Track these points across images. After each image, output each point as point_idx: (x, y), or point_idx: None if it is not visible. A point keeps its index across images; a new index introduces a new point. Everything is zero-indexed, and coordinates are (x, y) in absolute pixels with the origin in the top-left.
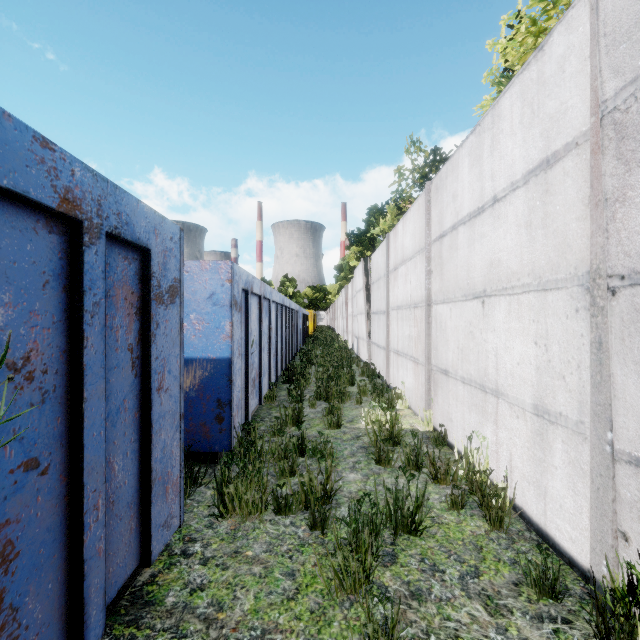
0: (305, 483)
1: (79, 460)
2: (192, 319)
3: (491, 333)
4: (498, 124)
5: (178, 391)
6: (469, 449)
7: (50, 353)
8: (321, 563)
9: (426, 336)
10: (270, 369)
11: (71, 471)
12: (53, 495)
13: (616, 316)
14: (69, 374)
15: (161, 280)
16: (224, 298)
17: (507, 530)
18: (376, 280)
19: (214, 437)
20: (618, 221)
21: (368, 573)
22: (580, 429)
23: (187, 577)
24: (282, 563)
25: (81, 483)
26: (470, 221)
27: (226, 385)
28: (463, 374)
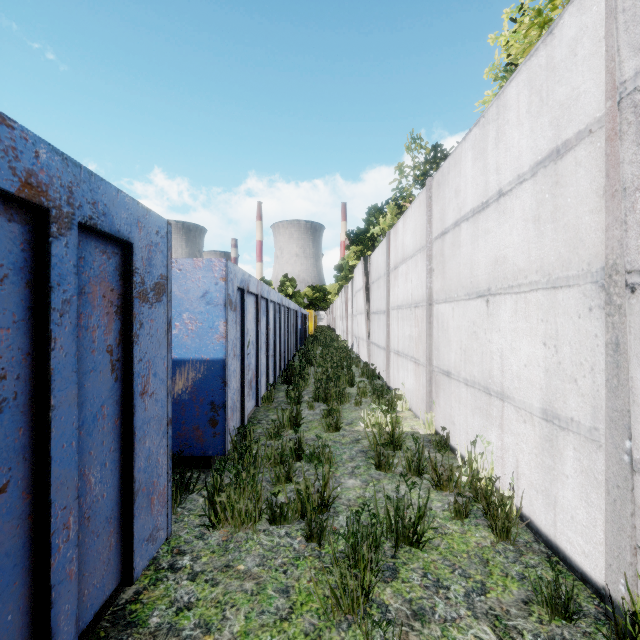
0: (301, 491)
1: (45, 475)
2: (185, 319)
3: (496, 333)
4: (503, 115)
5: (165, 395)
6: (473, 454)
7: (10, 356)
8: (317, 578)
9: (427, 336)
10: (268, 370)
11: (36, 487)
12: (13, 515)
13: (636, 315)
14: (34, 379)
15: (145, 277)
16: (218, 297)
17: (514, 542)
18: (376, 279)
19: (208, 441)
20: (638, 212)
21: (367, 591)
22: (594, 436)
23: (174, 594)
24: (276, 578)
25: (48, 500)
26: (473, 217)
27: (220, 387)
28: (466, 376)
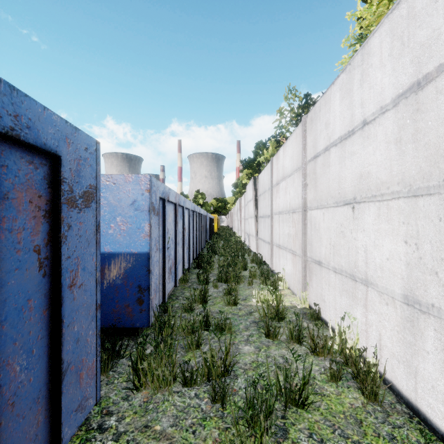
0: (208, 358)
1: None
2: (118, 221)
3: (361, 233)
4: (367, 60)
5: (94, 285)
6: (341, 327)
7: None
8: (221, 439)
9: (303, 234)
10: (184, 259)
11: None
12: None
13: None
14: None
15: (74, 186)
16: (144, 204)
17: (381, 403)
18: (262, 193)
19: (136, 316)
20: None
21: None
22: None
23: None
24: (186, 439)
25: None
26: (341, 143)
27: (145, 274)
28: (335, 265)
